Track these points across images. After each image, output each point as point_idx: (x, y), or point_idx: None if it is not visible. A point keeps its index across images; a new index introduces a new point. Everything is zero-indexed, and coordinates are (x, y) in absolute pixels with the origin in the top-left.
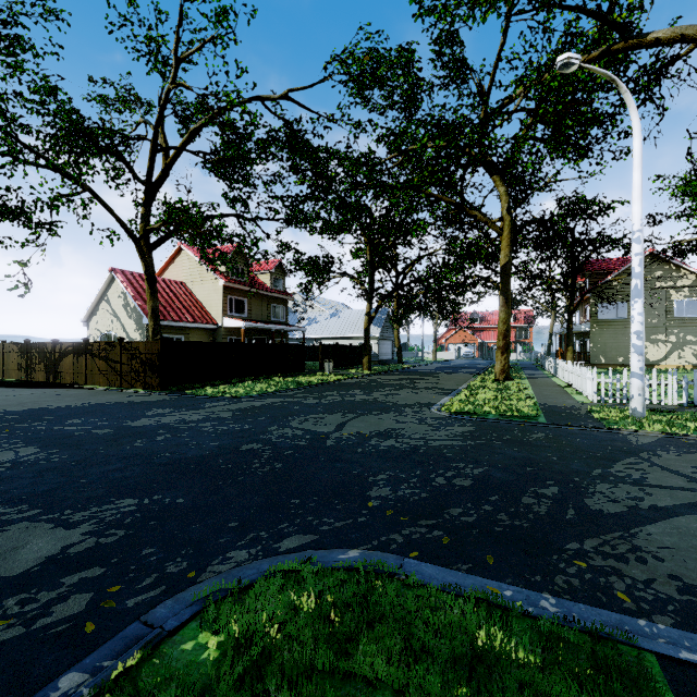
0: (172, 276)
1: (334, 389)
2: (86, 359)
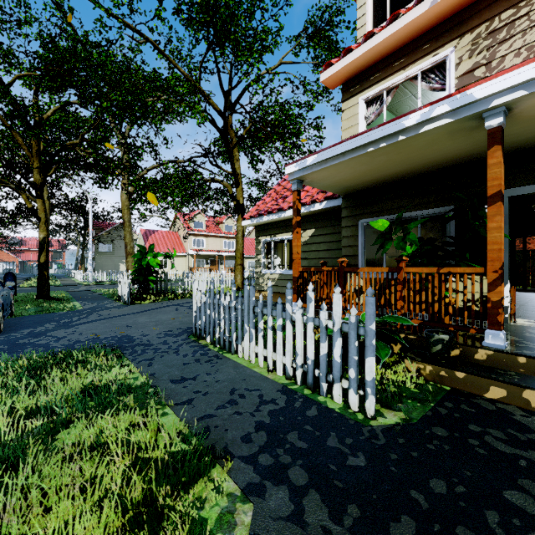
0: None
1: None
2: None
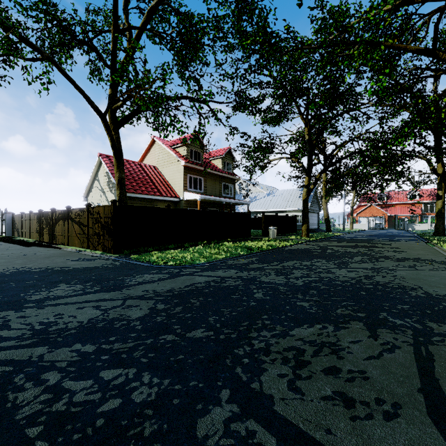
0: (148, 162)
1: (291, 257)
2: (68, 224)
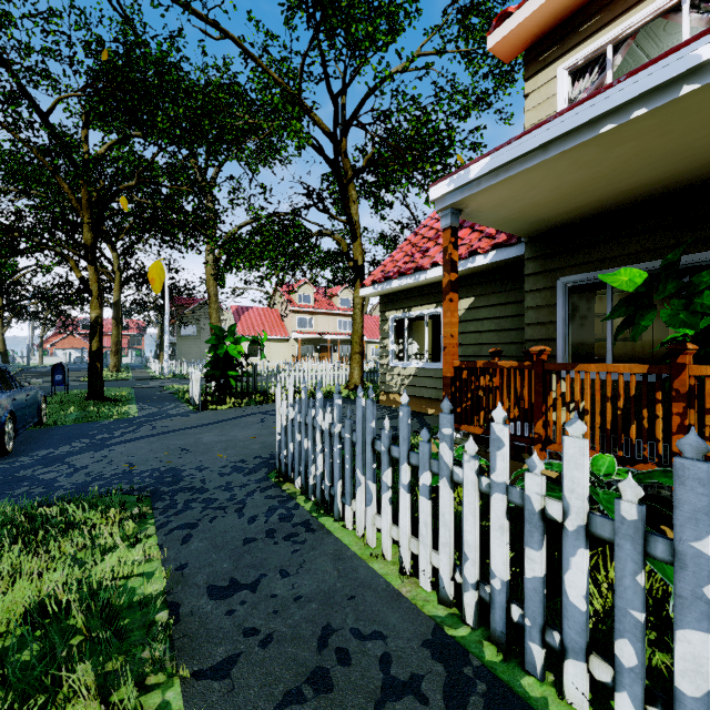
0: None
1: None
2: None
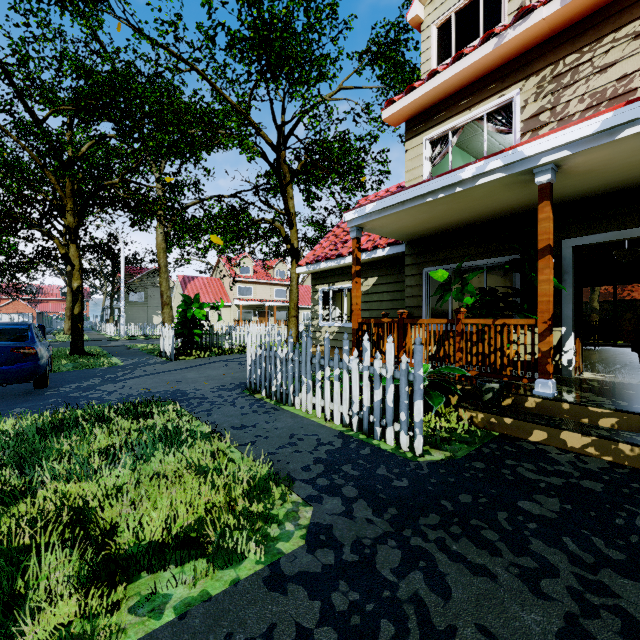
0: None
1: None
2: None
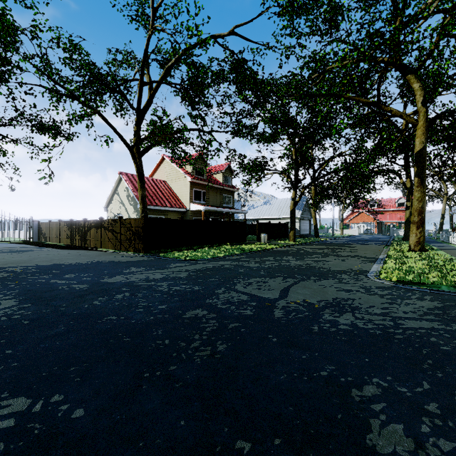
0: (158, 177)
1: (270, 255)
2: (101, 231)
